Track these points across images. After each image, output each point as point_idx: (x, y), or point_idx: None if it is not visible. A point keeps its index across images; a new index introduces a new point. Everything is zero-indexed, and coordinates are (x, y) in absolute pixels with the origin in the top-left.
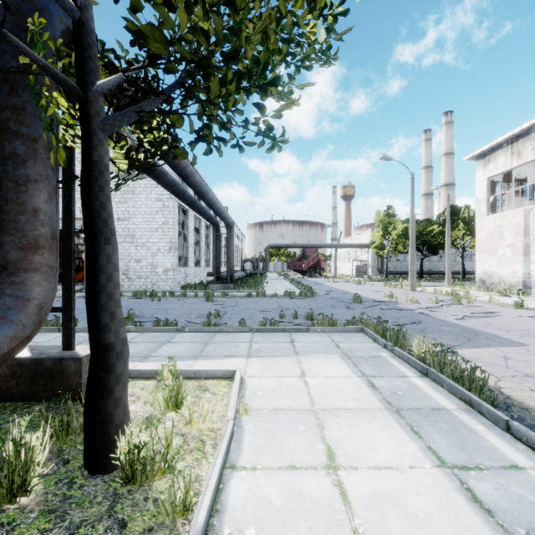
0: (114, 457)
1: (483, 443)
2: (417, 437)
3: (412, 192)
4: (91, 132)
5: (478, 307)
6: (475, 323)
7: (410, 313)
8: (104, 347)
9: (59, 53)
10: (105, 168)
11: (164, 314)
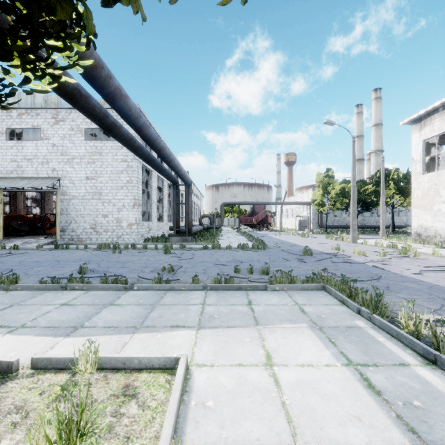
0: None
1: None
2: None
3: (353, 154)
4: None
5: (425, 259)
6: (436, 279)
7: (363, 266)
8: None
9: None
10: None
11: (119, 268)
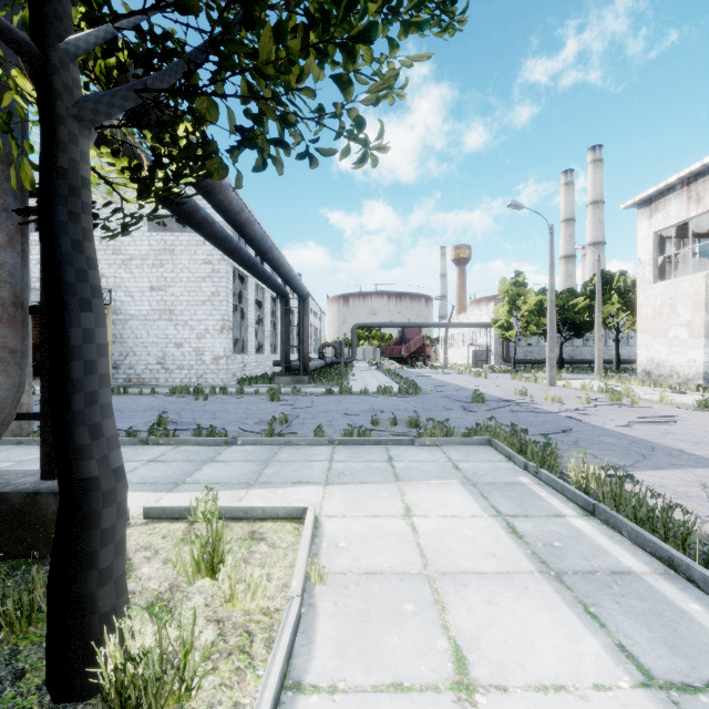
0: (96, 671)
1: (707, 637)
2: (597, 626)
3: (551, 252)
4: (55, 120)
5: (646, 408)
6: (647, 432)
7: (552, 417)
8: (81, 484)
9: (15, 1)
10: (82, 183)
11: (210, 419)
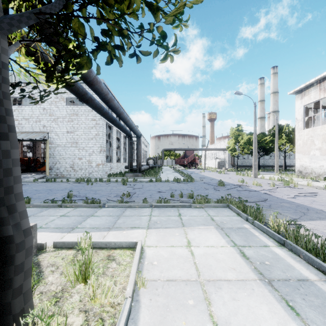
0: None
1: None
2: (295, 314)
3: (255, 115)
4: None
5: (301, 189)
6: (303, 201)
7: (257, 193)
8: (2, 240)
9: None
10: (3, 65)
11: (93, 194)
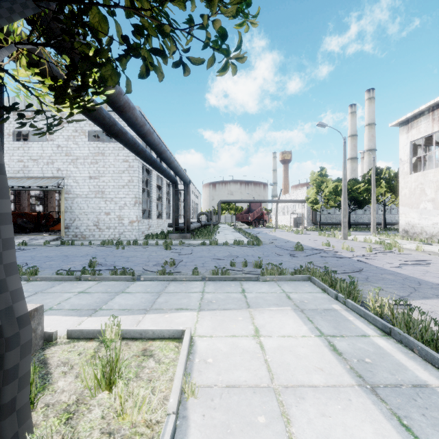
0: None
1: None
2: (412, 438)
3: (344, 154)
4: None
5: (408, 254)
6: (413, 271)
7: (348, 260)
8: None
9: None
10: None
11: (124, 262)
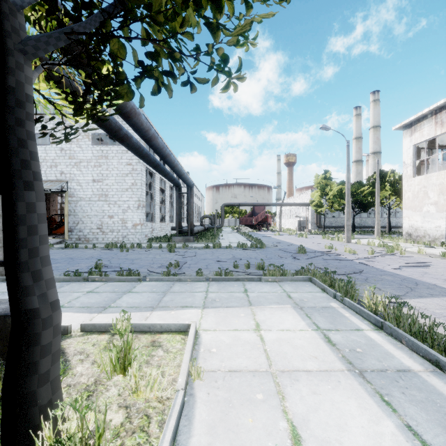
0: None
1: None
2: (391, 410)
3: (348, 157)
4: (6, 52)
5: (410, 257)
6: (412, 273)
7: (350, 262)
8: (26, 313)
9: None
10: (27, 98)
11: (129, 264)
